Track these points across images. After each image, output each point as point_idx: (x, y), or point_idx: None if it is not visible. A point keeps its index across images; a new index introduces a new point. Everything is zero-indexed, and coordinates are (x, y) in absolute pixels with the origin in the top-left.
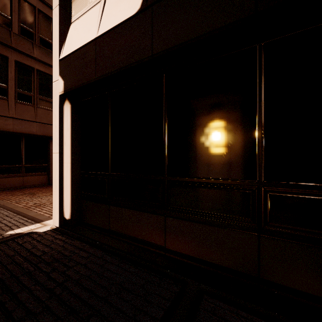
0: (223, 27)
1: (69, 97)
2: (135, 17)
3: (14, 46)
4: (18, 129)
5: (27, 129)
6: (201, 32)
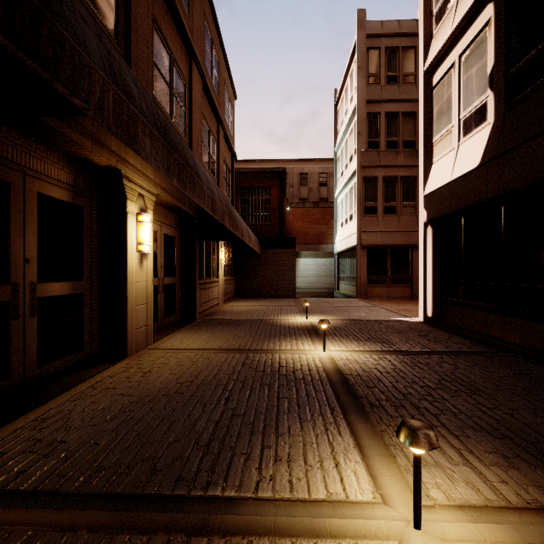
0: (529, 183)
1: (431, 223)
2: (476, 170)
3: (381, 164)
4: (385, 242)
5: (392, 240)
6: (516, 185)
